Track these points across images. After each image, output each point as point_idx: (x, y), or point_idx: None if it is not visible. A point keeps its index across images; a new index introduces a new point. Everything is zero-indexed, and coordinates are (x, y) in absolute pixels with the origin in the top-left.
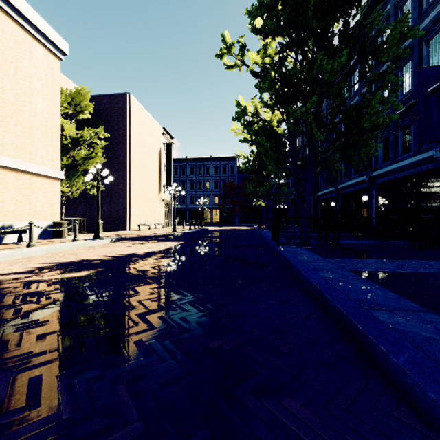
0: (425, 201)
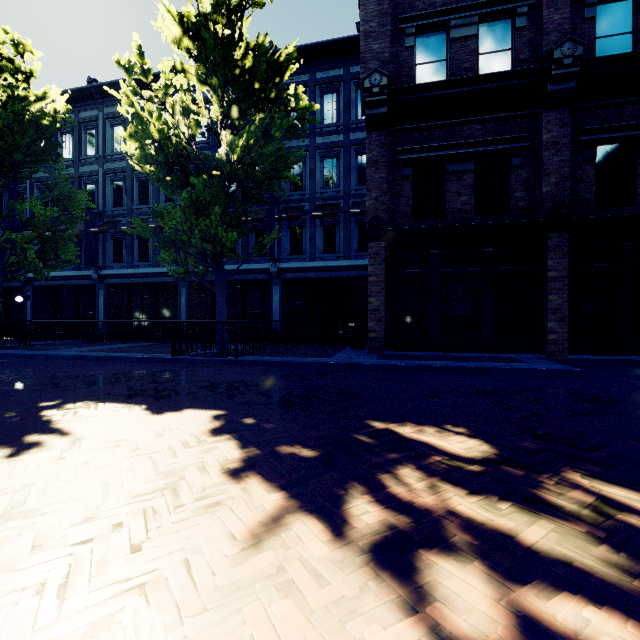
0: (84, 308)
